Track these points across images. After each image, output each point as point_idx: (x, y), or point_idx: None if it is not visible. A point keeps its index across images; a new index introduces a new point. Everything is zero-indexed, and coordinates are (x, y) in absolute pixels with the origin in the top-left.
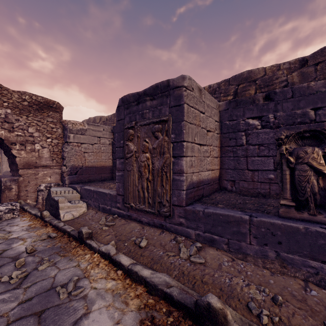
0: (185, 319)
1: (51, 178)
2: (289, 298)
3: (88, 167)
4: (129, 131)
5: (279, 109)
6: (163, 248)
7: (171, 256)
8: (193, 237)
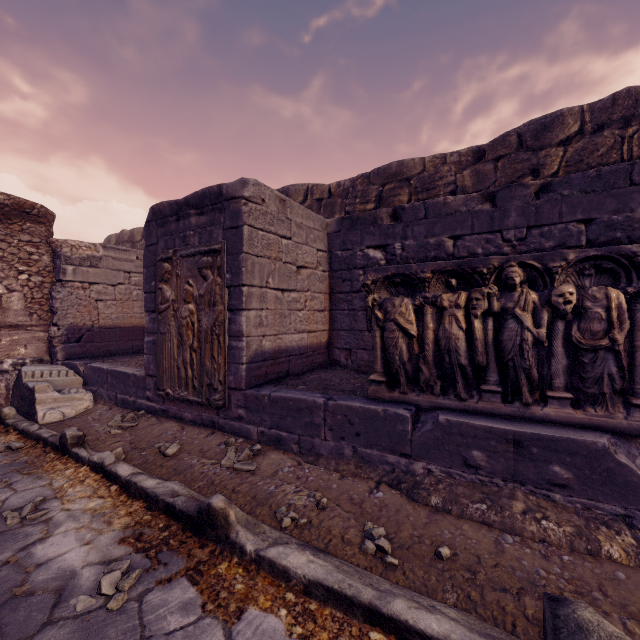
0: (185, 531)
1: (27, 349)
2: (344, 502)
3: (105, 329)
4: (164, 265)
5: (409, 236)
6: (202, 456)
7: (207, 465)
8: (255, 437)
